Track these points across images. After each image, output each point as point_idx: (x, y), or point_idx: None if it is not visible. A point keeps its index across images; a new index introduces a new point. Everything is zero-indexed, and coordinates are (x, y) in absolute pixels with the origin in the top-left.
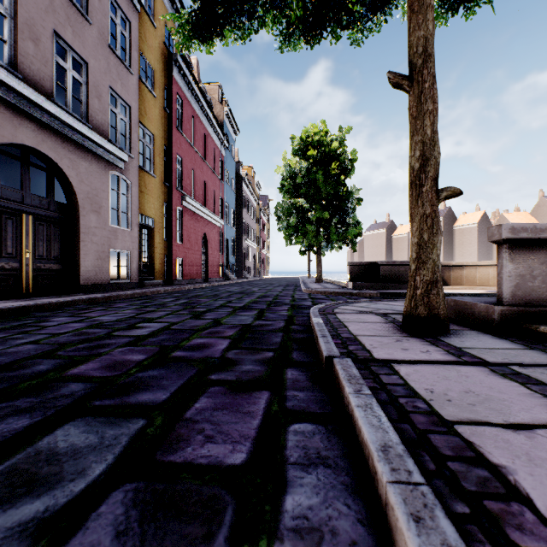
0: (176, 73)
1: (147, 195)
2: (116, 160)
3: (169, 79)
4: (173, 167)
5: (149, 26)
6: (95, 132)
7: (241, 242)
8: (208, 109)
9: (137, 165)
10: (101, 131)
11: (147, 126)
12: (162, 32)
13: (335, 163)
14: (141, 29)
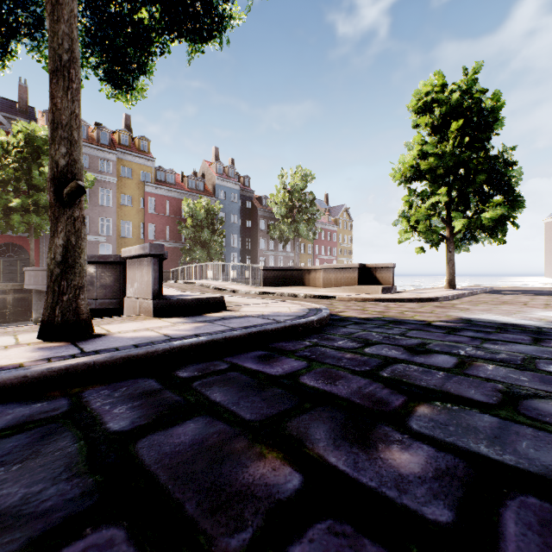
0: (148, 189)
1: (126, 246)
2: (102, 240)
3: (144, 194)
4: (146, 231)
5: (128, 181)
6: (92, 234)
7: (257, 254)
8: (200, 184)
9: (116, 238)
10: (95, 233)
11: (126, 220)
12: (139, 176)
13: (190, 218)
14: (122, 186)
